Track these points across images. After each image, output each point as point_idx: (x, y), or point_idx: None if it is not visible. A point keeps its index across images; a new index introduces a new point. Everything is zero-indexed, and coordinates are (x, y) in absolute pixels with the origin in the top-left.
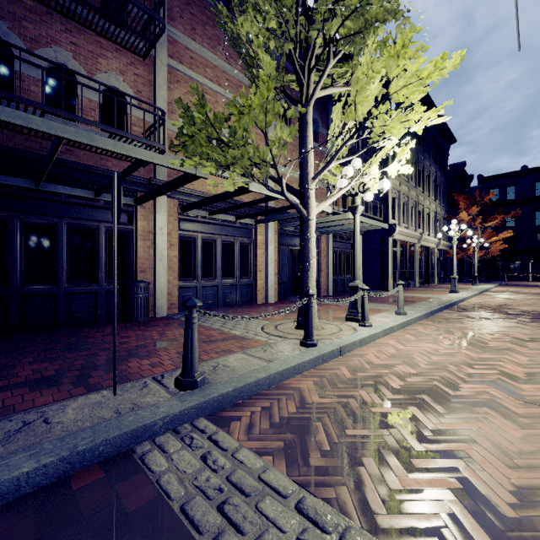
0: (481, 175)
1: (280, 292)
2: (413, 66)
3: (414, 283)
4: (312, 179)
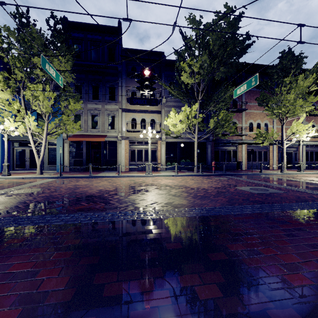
0: None
1: (278, 166)
2: (300, 127)
3: None
4: (284, 140)
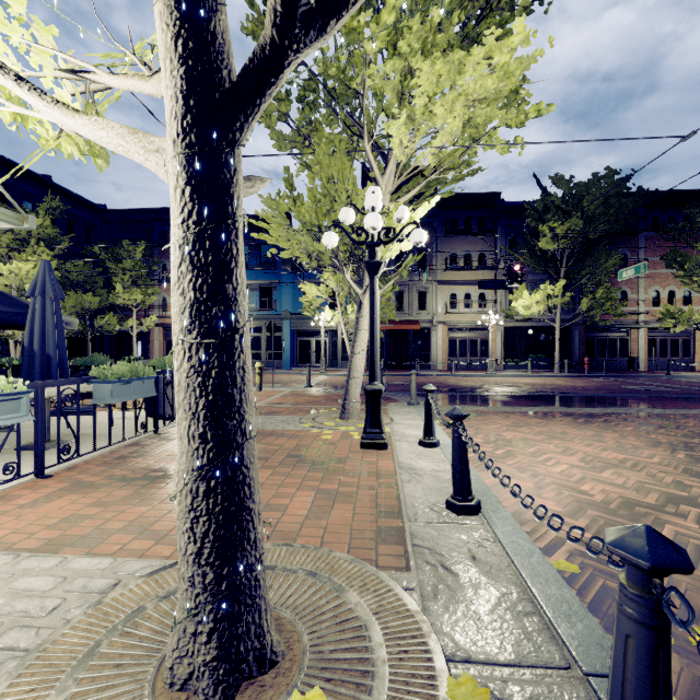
0: None
1: None
2: None
3: None
4: None
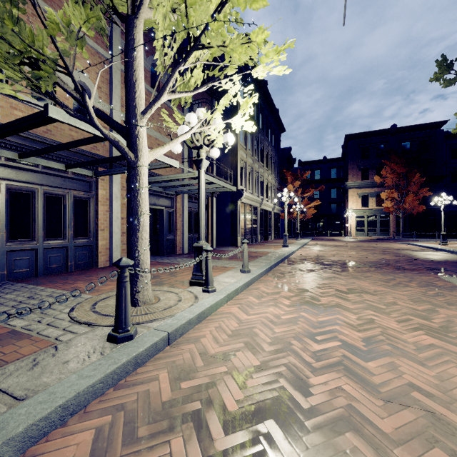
0: (300, 160)
1: None
2: None
3: (257, 239)
4: (141, 113)
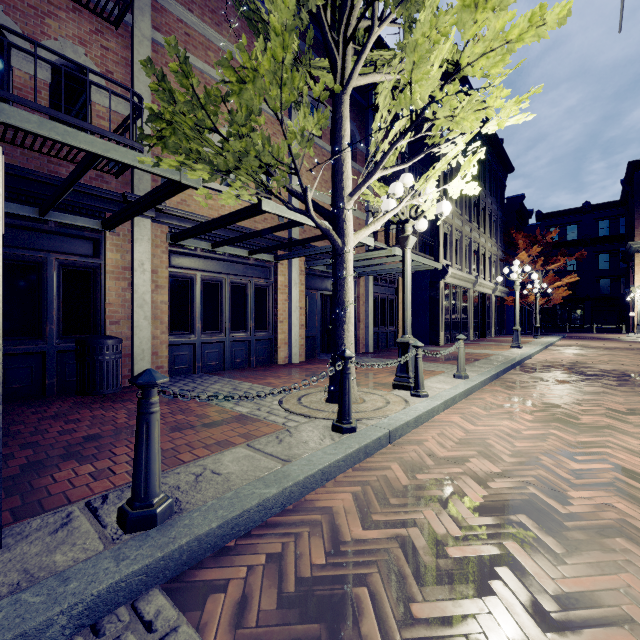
0: (539, 212)
1: (308, 349)
2: (497, 21)
3: (468, 335)
4: (349, 195)
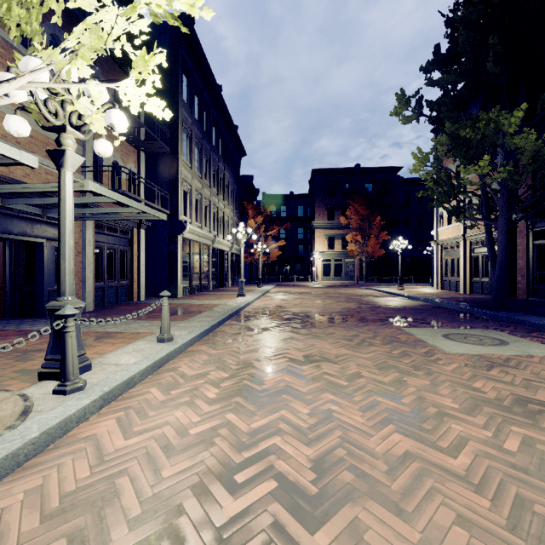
0: (265, 193)
1: None
2: None
3: (209, 286)
4: None
